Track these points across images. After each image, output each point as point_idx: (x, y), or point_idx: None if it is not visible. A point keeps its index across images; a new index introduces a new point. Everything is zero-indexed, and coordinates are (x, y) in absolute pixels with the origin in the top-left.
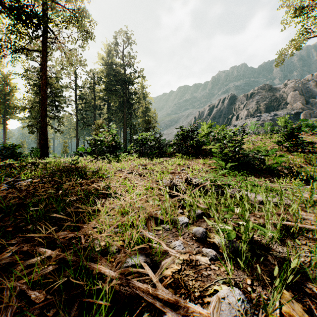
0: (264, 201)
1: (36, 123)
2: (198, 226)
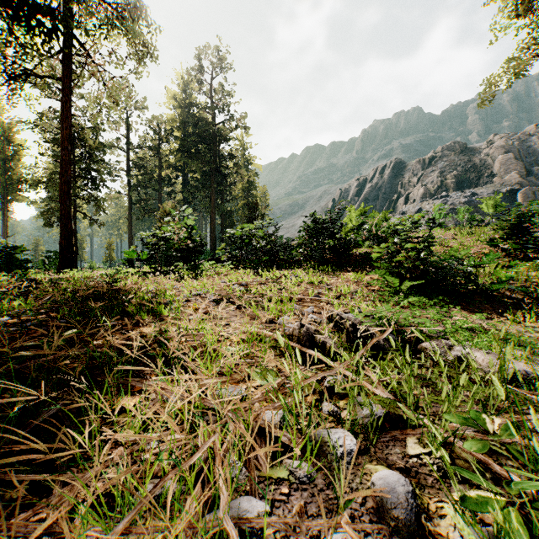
0: (519, 375)
1: (58, 209)
2: (382, 460)
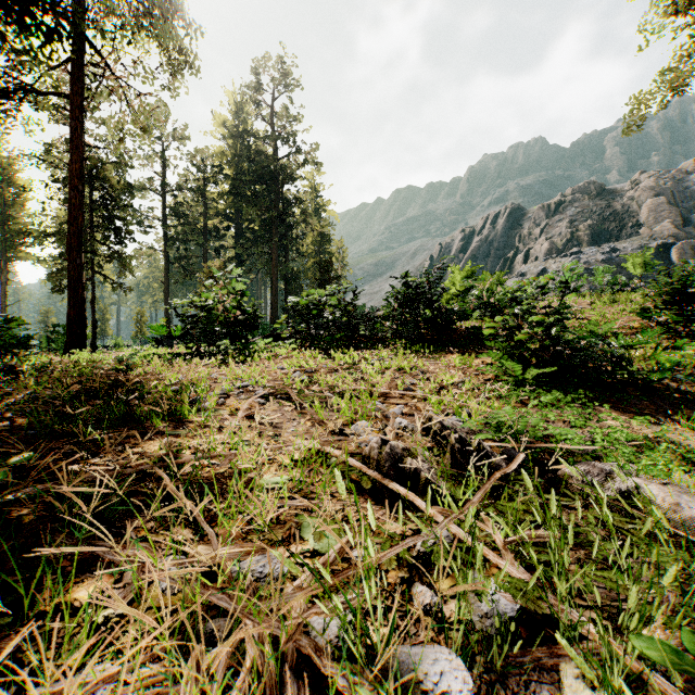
0: None
1: None
2: None
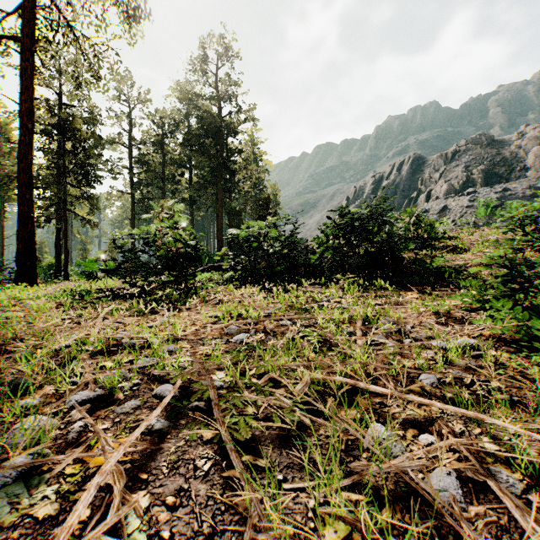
0: None
1: (46, 207)
2: None
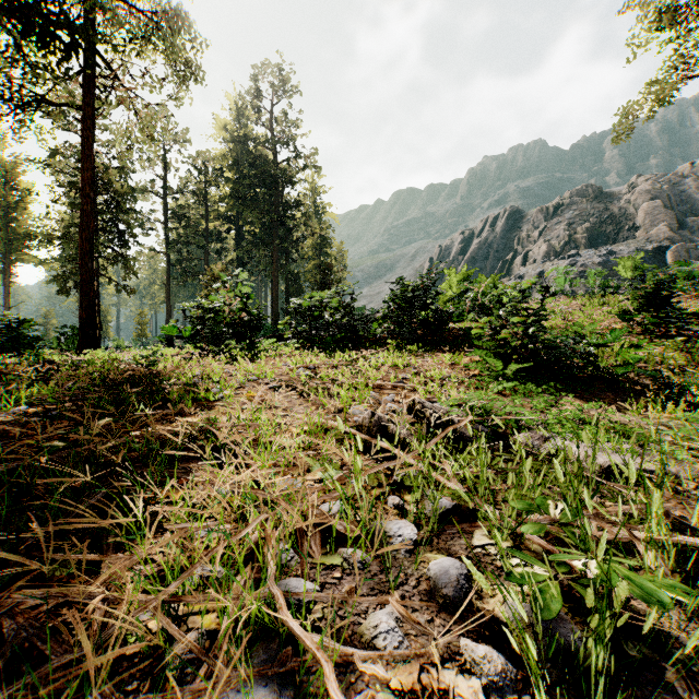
0: (616, 468)
1: (76, 271)
2: (444, 550)
